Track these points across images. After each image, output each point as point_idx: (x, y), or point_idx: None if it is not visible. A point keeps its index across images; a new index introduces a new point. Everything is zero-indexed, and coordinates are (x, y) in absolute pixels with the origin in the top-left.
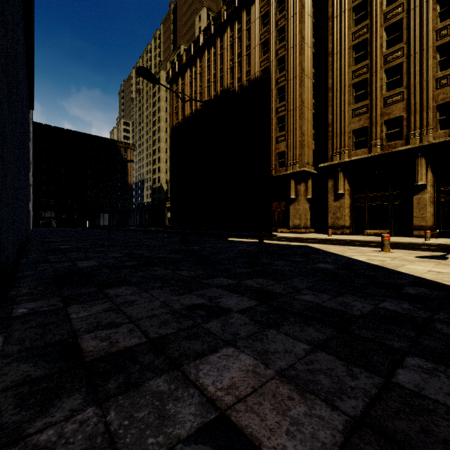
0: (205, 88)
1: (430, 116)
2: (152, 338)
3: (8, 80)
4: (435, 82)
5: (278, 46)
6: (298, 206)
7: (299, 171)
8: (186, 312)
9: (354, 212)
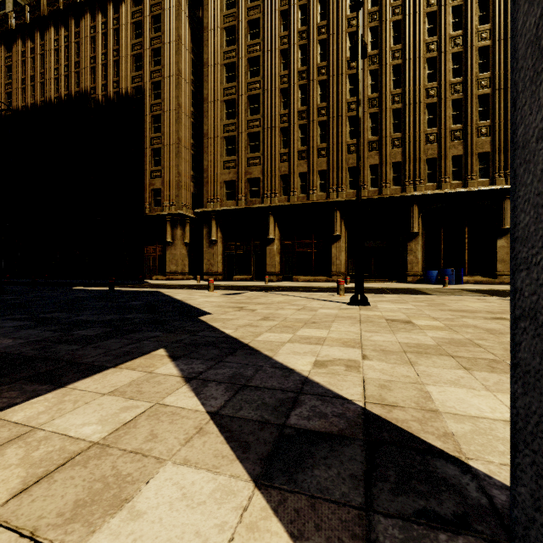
0: (51, 79)
1: (277, 183)
2: None
3: None
4: (280, 156)
5: (154, 68)
6: (175, 251)
7: (175, 213)
8: None
9: (226, 259)
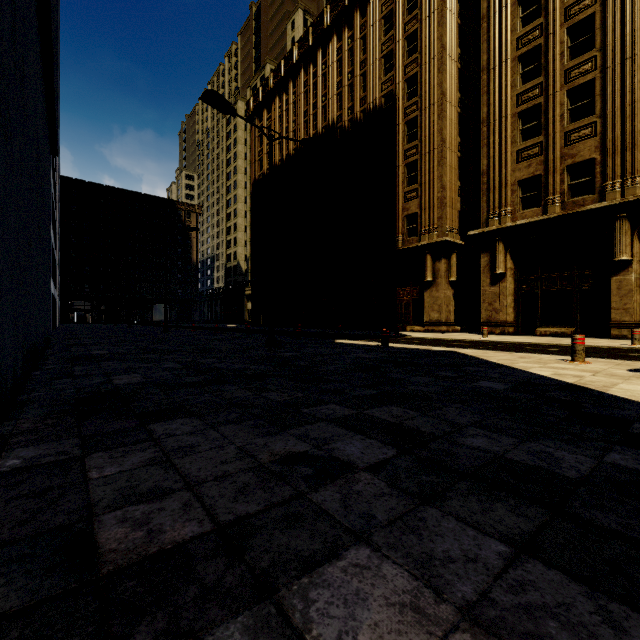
0: (301, 124)
1: (638, 158)
2: (221, 523)
3: (3, 97)
4: None
5: (407, 60)
6: (437, 293)
7: (438, 241)
8: (280, 469)
9: (520, 302)
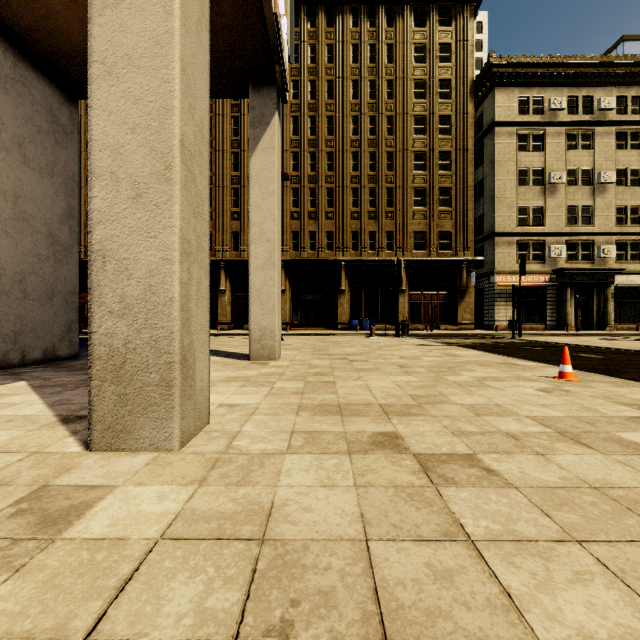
0: None
1: (228, 239)
2: None
3: None
4: (231, 214)
5: None
6: None
7: None
8: None
9: None
